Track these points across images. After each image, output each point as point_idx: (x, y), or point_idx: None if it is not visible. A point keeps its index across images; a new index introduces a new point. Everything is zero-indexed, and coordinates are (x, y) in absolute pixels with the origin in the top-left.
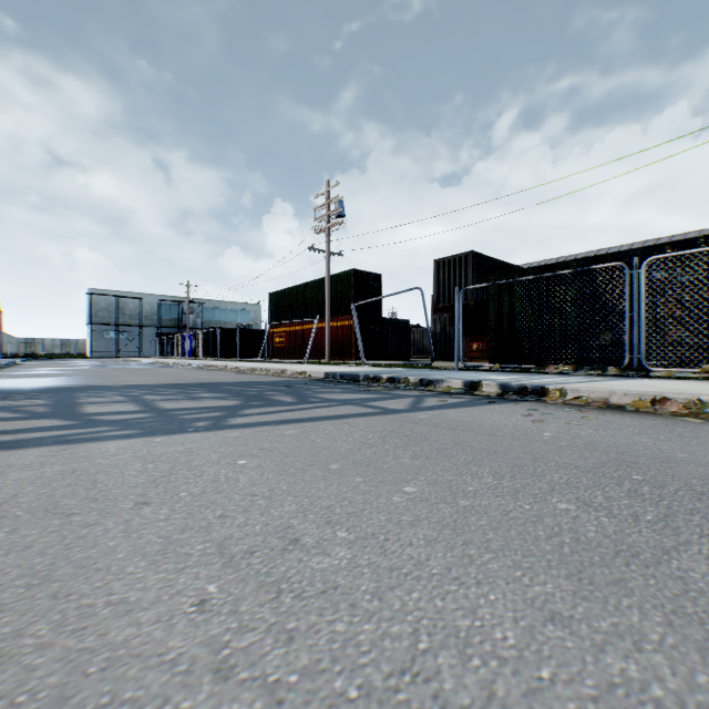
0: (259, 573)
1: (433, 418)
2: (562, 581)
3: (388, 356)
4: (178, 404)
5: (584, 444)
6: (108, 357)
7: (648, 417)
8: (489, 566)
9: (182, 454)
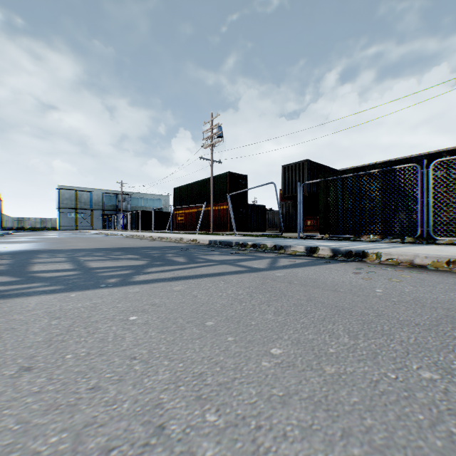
0: None
1: (287, 275)
2: None
3: (251, 229)
4: (102, 264)
5: (412, 300)
6: (70, 229)
7: (448, 274)
8: None
9: (86, 310)
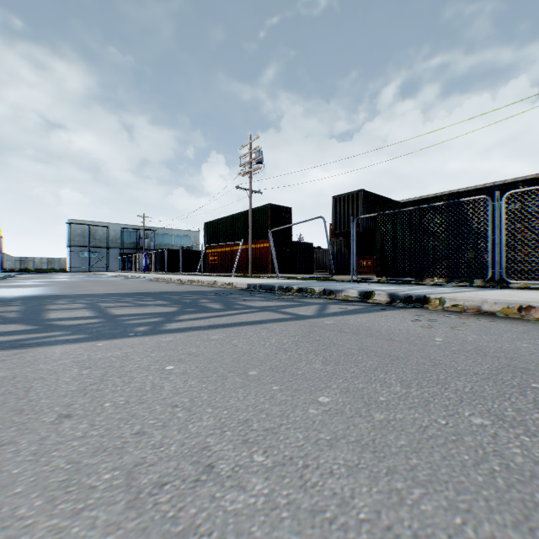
0: (165, 518)
1: (337, 323)
2: (511, 533)
3: (296, 270)
4: (127, 311)
5: (473, 349)
6: (82, 271)
7: (518, 322)
8: (422, 508)
9: (117, 359)
